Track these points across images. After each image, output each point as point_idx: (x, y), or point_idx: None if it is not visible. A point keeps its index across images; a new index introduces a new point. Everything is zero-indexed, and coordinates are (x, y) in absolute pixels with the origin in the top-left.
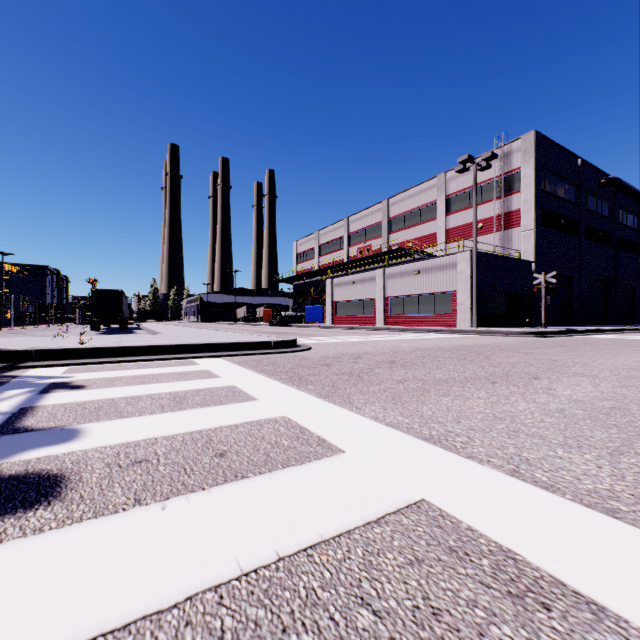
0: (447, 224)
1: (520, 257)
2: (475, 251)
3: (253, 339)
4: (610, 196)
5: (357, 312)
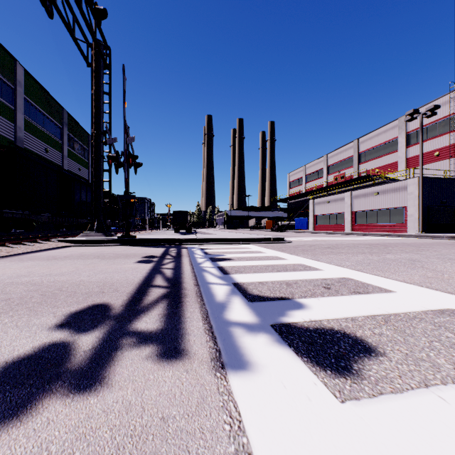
0: (407, 154)
1: None
2: (421, 177)
3: (263, 237)
4: None
5: (331, 222)
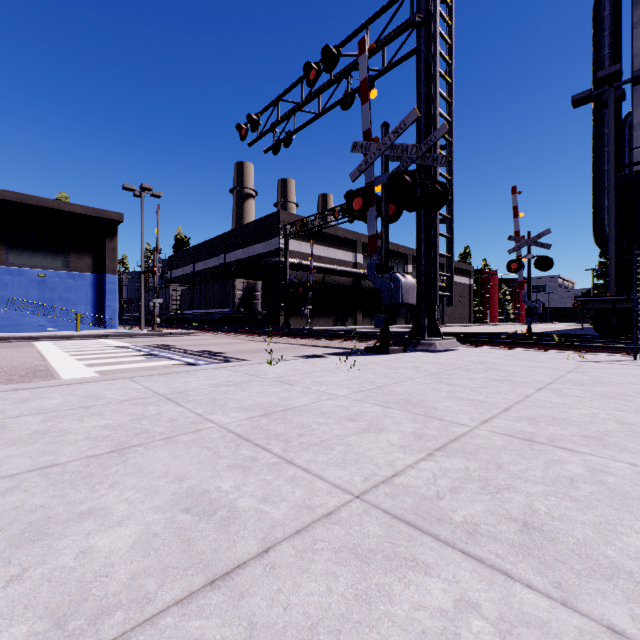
0: None
1: None
2: None
3: None
4: None
5: None
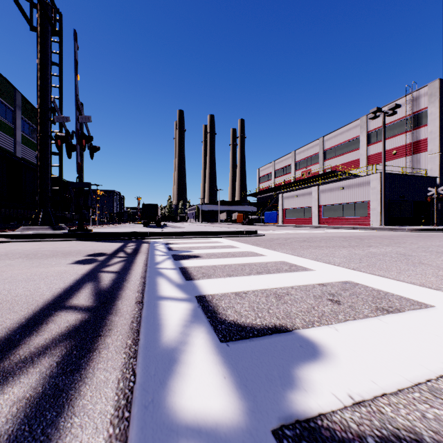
0: (368, 152)
1: (426, 174)
2: (383, 173)
3: (235, 230)
4: None
5: (299, 216)
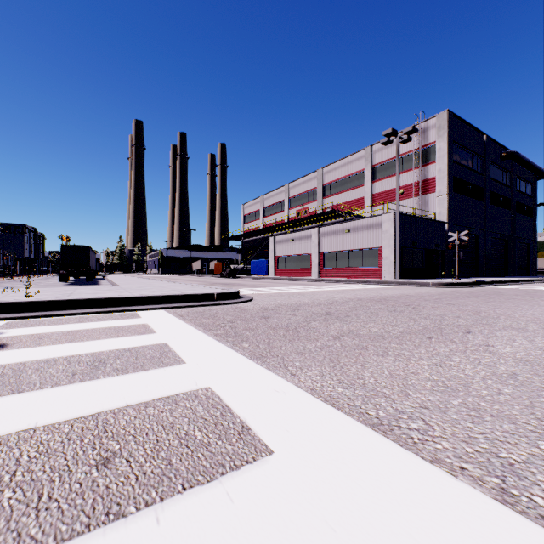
0: (373, 190)
1: (435, 218)
2: (398, 213)
3: (198, 291)
4: (510, 167)
5: (296, 265)
